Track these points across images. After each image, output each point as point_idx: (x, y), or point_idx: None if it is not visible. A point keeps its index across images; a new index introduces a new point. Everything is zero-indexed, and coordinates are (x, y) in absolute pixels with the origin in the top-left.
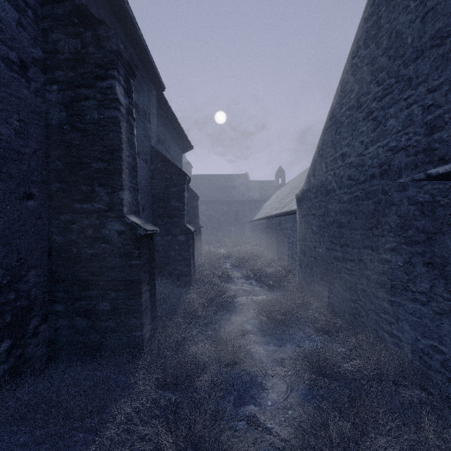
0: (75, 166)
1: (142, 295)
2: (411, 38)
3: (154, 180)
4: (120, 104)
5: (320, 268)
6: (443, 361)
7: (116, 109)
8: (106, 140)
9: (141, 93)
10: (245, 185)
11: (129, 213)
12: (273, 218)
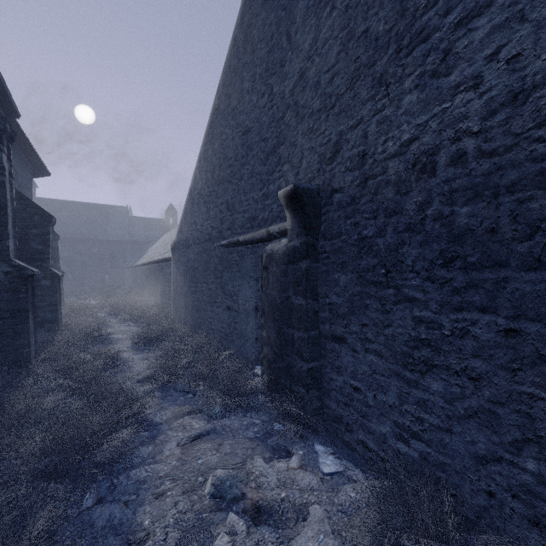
0: None
1: (30, 321)
2: (217, 172)
3: None
4: (5, 170)
5: (185, 302)
6: (224, 332)
7: (3, 175)
8: None
9: None
10: (125, 221)
11: (13, 257)
12: (156, 263)
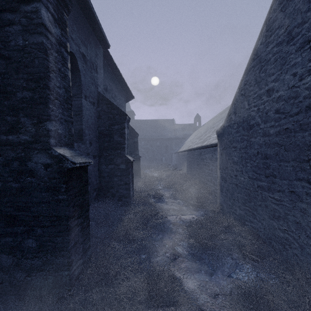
0: (0, 96)
1: (70, 232)
2: None
3: (100, 120)
4: (47, 31)
5: (241, 195)
6: None
7: (42, 34)
8: (31, 68)
9: (88, 47)
10: (172, 127)
11: (58, 145)
12: (194, 150)
